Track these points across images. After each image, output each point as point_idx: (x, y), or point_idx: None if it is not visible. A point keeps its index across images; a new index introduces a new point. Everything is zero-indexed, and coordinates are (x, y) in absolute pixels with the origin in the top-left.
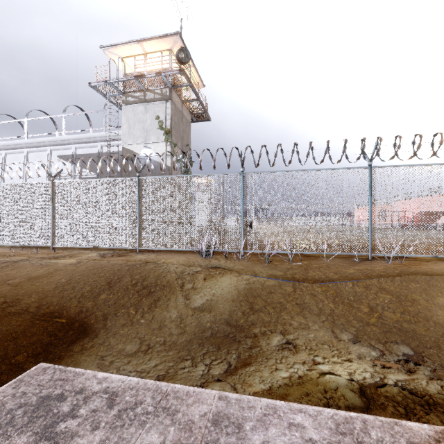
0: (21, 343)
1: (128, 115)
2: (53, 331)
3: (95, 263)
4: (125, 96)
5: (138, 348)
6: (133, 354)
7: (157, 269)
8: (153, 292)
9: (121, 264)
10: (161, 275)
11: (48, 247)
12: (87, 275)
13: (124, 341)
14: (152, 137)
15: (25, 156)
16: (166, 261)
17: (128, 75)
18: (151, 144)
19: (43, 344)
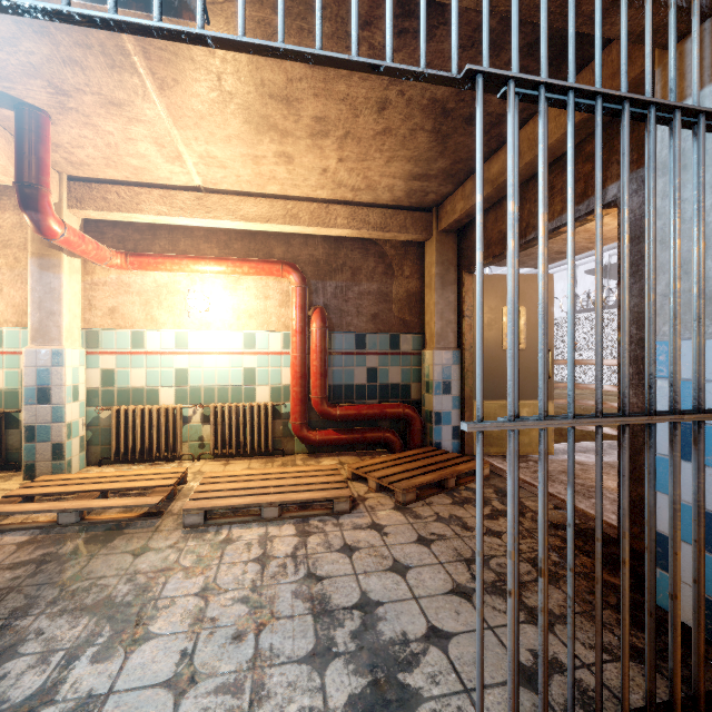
0: None
1: None
2: None
3: None
4: None
5: None
6: None
7: None
8: None
9: None
10: None
11: None
12: None
13: None
14: None
15: None
16: None
17: None
18: None
19: None
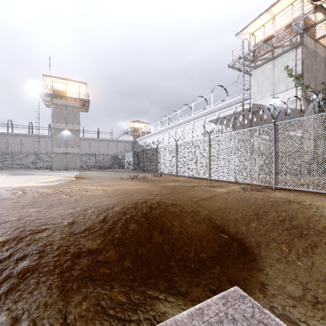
0: (203, 243)
1: (257, 76)
2: (220, 242)
3: (240, 195)
4: (254, 62)
5: (301, 294)
6: (297, 299)
7: (305, 210)
8: (306, 235)
9: (263, 199)
10: (313, 219)
11: (206, 178)
12: (236, 203)
13: (282, 278)
14: (280, 87)
15: (192, 125)
16: (312, 203)
17: (257, 44)
18: (279, 94)
19: (215, 249)
